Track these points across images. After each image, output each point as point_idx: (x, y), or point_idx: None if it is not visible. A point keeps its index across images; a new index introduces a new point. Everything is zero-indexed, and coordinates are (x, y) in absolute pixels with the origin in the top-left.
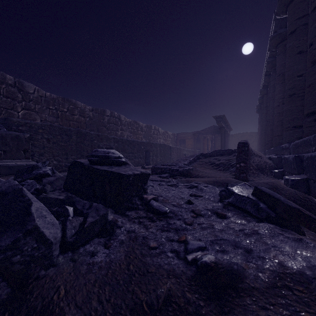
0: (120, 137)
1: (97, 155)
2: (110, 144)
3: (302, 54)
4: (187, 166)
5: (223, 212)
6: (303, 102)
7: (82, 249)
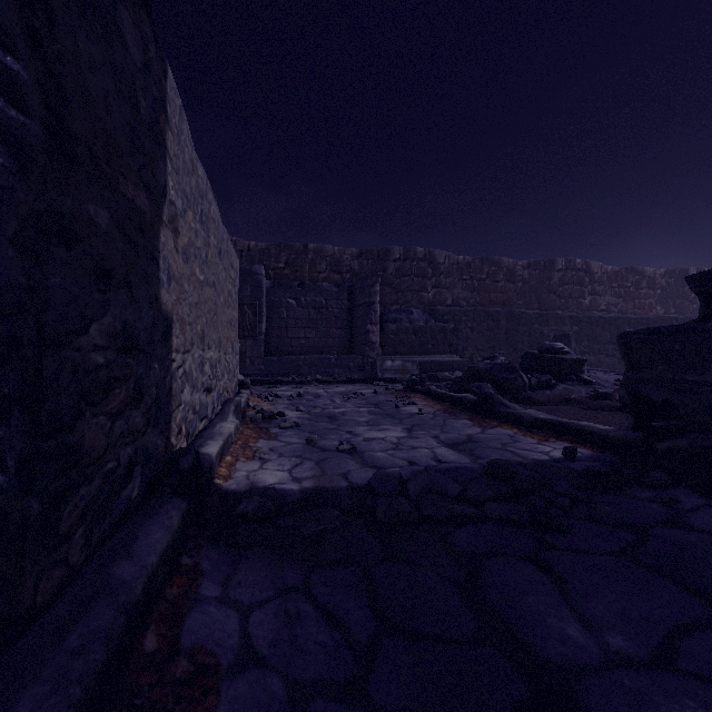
0: (588, 309)
1: (544, 347)
2: (563, 329)
3: None
4: None
5: None
6: None
7: (538, 391)
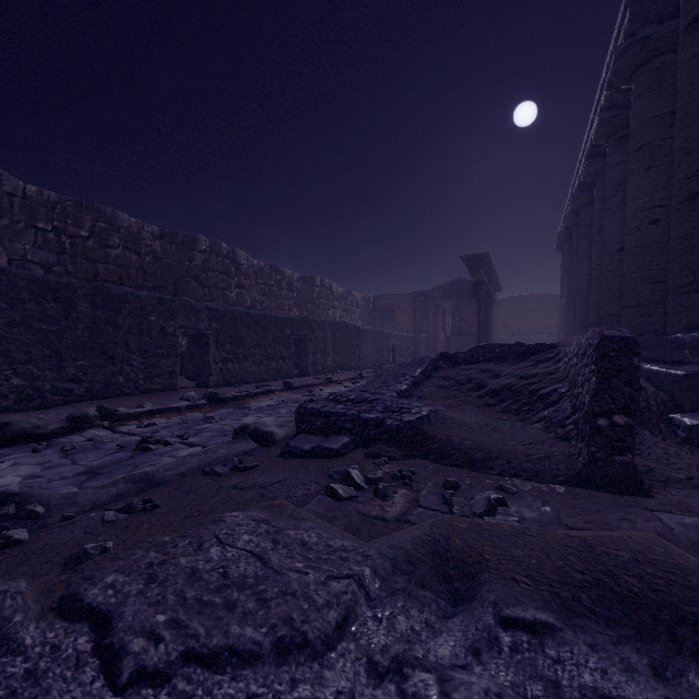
0: (235, 304)
1: None
2: (197, 326)
3: None
4: (408, 396)
5: None
6: None
7: None
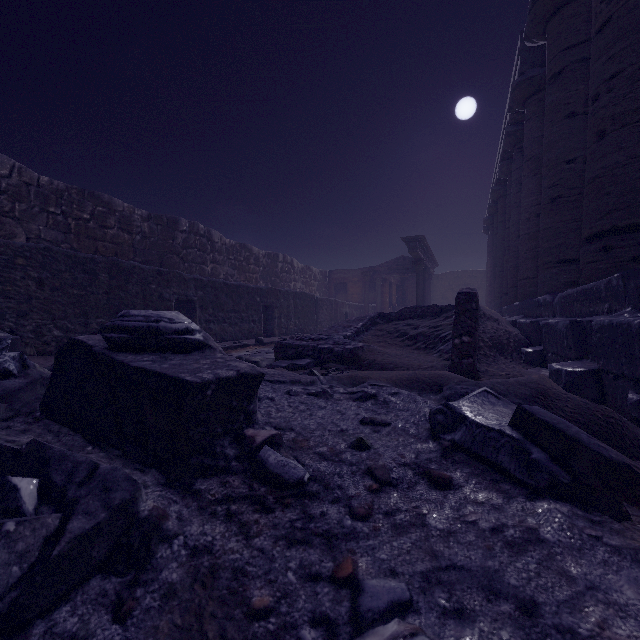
0: (210, 276)
1: (126, 326)
2: (187, 293)
3: (576, 119)
4: (352, 340)
5: (443, 471)
6: (577, 214)
7: (43, 625)
